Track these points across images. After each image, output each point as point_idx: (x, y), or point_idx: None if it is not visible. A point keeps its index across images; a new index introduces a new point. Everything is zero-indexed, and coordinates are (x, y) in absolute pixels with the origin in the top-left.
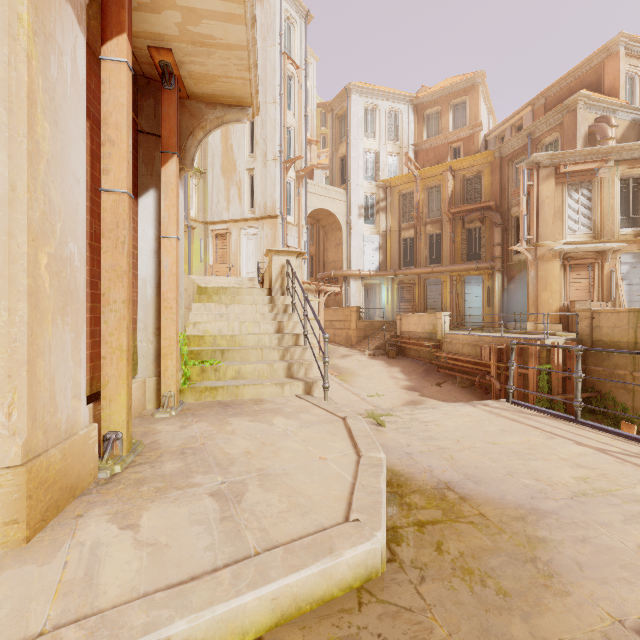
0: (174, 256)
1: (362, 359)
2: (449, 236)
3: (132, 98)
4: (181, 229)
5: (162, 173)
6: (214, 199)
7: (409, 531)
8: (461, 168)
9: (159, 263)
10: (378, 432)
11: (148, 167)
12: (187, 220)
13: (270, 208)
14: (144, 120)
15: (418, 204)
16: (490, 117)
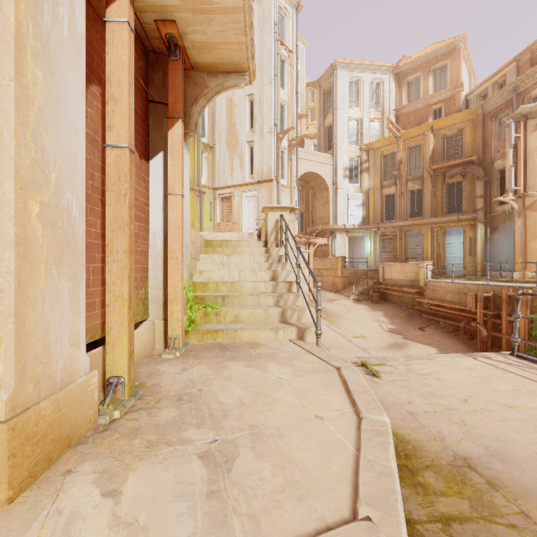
0: (179, 211)
1: (347, 303)
2: (430, 191)
3: (143, 71)
4: (187, 188)
5: (168, 136)
6: (221, 168)
7: (431, 530)
8: (442, 127)
9: (167, 218)
10: (374, 384)
11: (157, 132)
12: (199, 186)
13: (266, 173)
14: (154, 91)
15: (399, 163)
16: (471, 78)
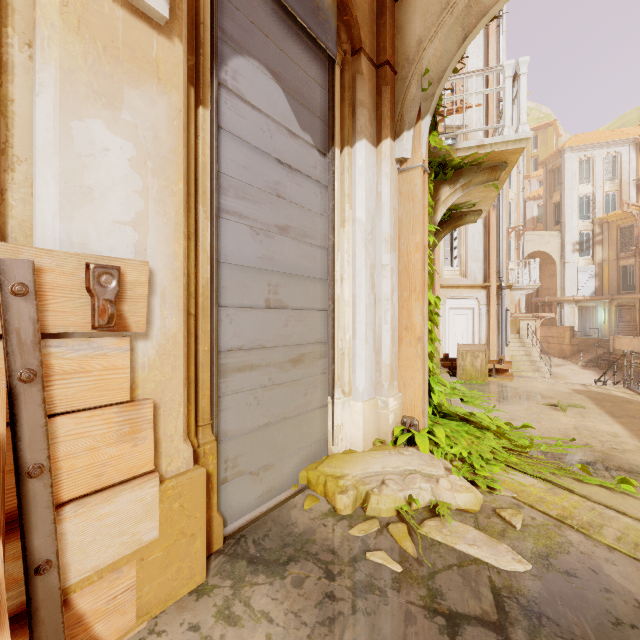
0: None
1: (574, 368)
2: None
3: None
4: None
5: None
6: None
7: None
8: None
9: None
10: None
11: None
12: None
13: None
14: None
15: (638, 237)
16: None
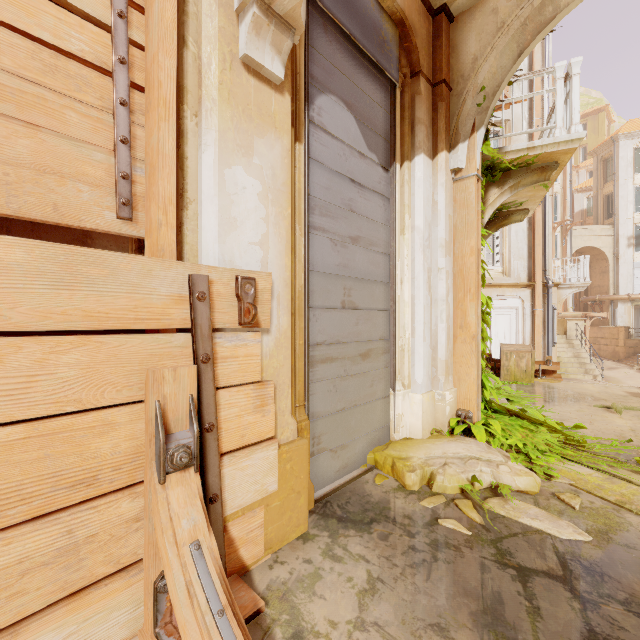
0: None
1: (629, 372)
2: None
3: None
4: None
5: None
6: None
7: None
8: None
9: None
10: None
11: None
12: None
13: None
14: None
15: None
16: None
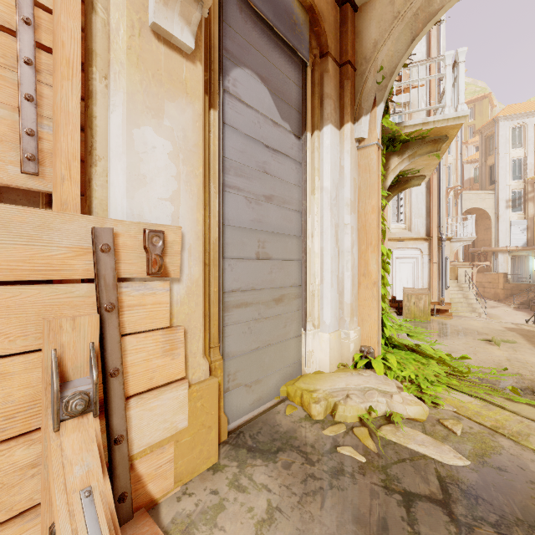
0: None
1: (507, 310)
2: None
3: None
4: None
5: None
6: None
7: None
8: None
9: None
10: None
11: None
12: None
13: None
14: None
15: None
16: None
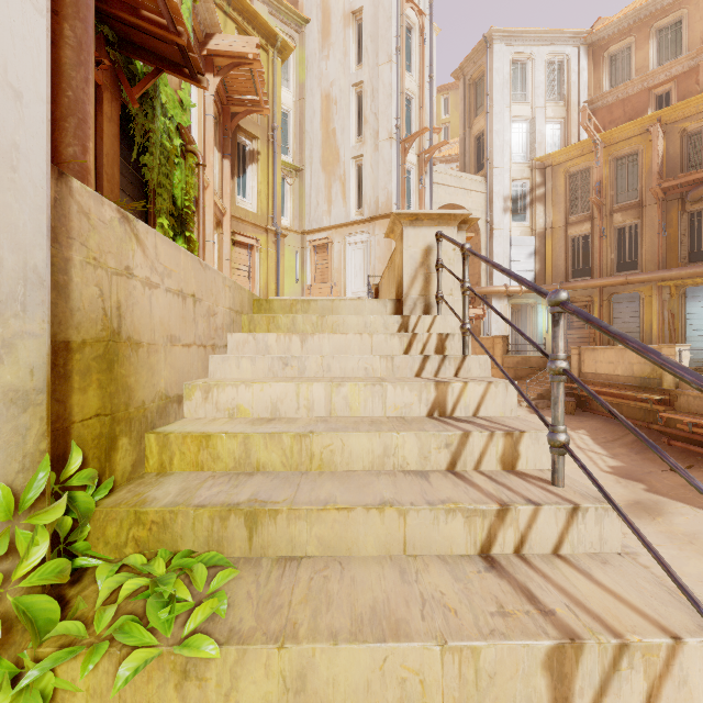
0: None
1: (518, 413)
2: (656, 226)
3: None
4: None
5: None
6: (312, 202)
7: None
8: (679, 118)
9: None
10: None
11: None
12: (276, 225)
13: (383, 205)
14: None
15: (599, 184)
16: None
